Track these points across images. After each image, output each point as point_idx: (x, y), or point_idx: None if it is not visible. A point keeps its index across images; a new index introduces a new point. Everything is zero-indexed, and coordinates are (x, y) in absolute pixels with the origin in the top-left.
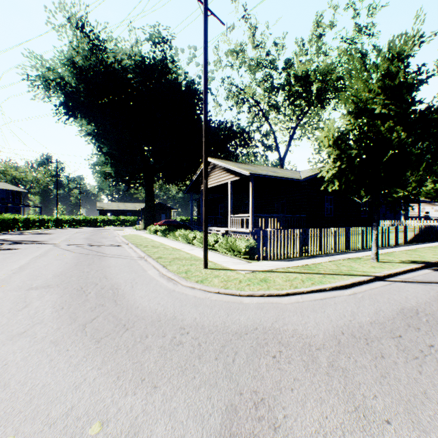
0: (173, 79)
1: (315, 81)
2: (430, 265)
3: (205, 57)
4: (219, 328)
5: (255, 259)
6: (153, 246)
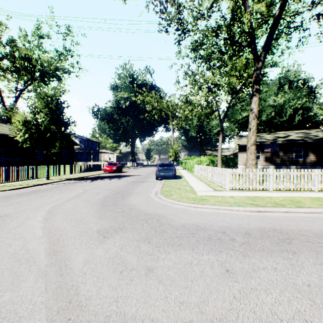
0: None
1: (37, 65)
2: (72, 179)
3: None
4: None
5: None
6: None
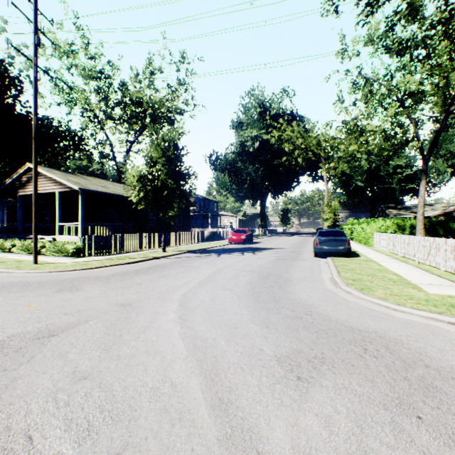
0: None
1: (148, 109)
2: (191, 252)
3: (36, 104)
4: (53, 280)
5: (83, 257)
6: None
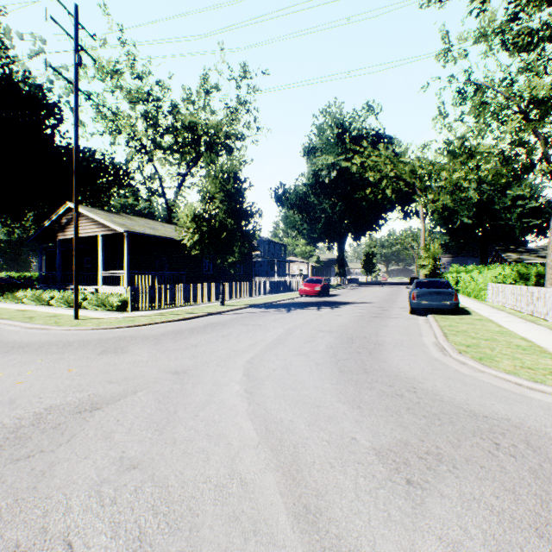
0: (3, 73)
1: (203, 136)
2: (255, 306)
3: (77, 133)
4: (96, 339)
5: (129, 312)
6: None
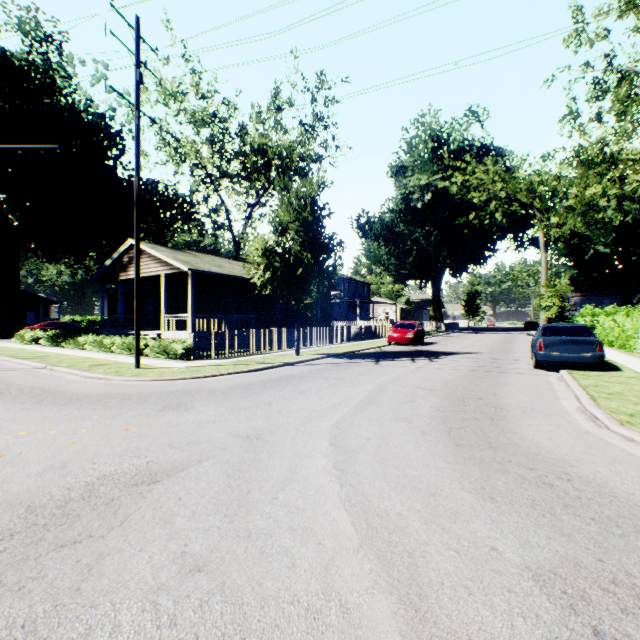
0: (66, 103)
1: (274, 159)
2: (335, 355)
3: (138, 160)
4: (157, 392)
5: (193, 360)
6: (48, 356)
